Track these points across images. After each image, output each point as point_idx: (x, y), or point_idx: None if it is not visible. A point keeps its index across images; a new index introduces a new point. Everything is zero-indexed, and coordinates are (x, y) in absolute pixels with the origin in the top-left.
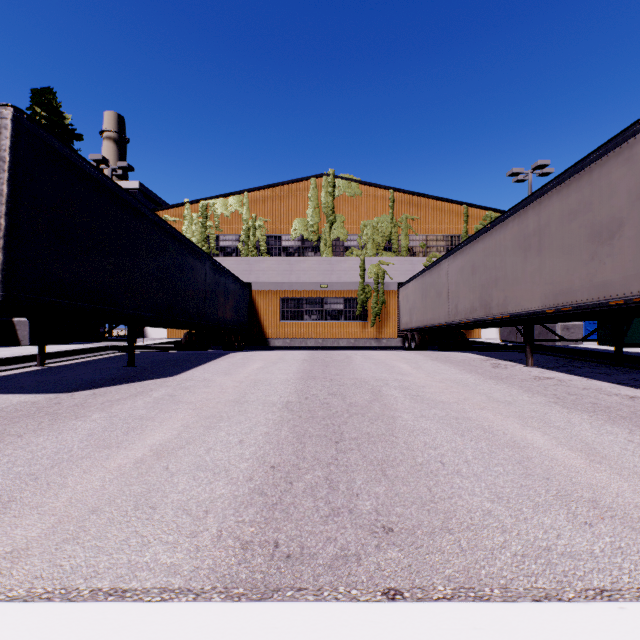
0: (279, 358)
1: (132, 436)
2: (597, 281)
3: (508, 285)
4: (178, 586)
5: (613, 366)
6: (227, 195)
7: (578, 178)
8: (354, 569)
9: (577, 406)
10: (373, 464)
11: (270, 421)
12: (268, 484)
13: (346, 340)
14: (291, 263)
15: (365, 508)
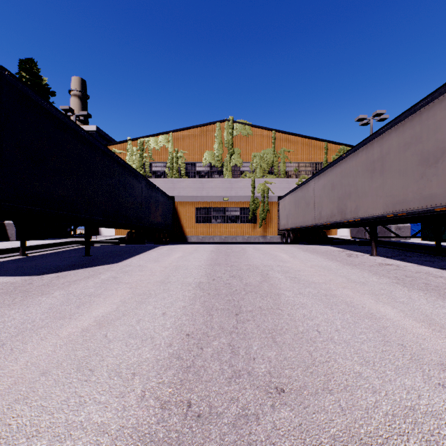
0: (194, 250)
1: (82, 309)
2: (425, 194)
3: (358, 197)
4: (105, 445)
5: (434, 255)
6: (157, 134)
7: (411, 119)
8: (254, 428)
9: (414, 285)
10: (265, 332)
11: (186, 297)
12: (184, 349)
13: (241, 237)
14: (203, 182)
15: (260, 371)
